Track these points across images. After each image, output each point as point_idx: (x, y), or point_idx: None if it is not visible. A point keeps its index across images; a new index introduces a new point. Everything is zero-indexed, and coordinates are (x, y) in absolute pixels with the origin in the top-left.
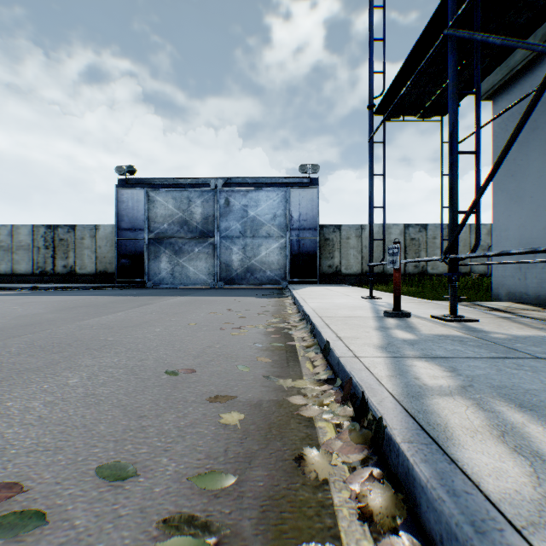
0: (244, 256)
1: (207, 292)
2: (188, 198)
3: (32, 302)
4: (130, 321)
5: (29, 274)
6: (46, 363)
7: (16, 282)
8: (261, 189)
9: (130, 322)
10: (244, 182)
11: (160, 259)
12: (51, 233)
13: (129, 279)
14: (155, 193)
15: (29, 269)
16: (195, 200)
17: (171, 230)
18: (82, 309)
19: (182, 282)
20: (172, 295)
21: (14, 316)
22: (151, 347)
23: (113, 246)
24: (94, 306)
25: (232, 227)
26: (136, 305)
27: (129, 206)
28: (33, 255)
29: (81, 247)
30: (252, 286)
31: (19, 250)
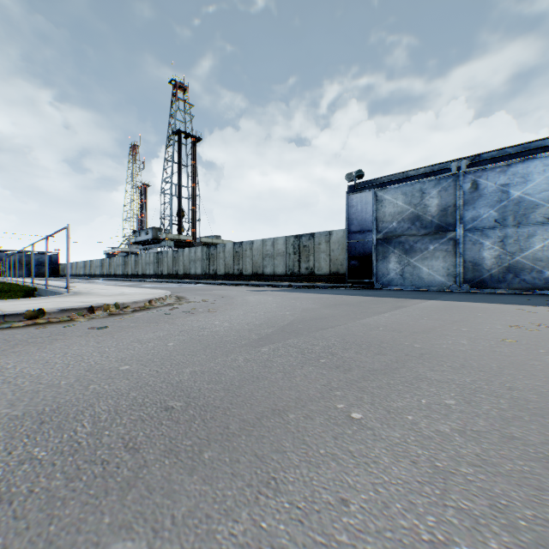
0: (501, 251)
1: (455, 296)
2: (421, 190)
3: (298, 297)
4: (410, 325)
5: (283, 275)
6: (382, 365)
7: (275, 281)
8: (532, 158)
9: (411, 327)
10: (500, 154)
11: (388, 260)
12: (297, 241)
13: (357, 280)
14: (383, 192)
15: (283, 271)
16: (429, 191)
17: (400, 228)
18: (343, 307)
19: (412, 284)
20: (415, 298)
21: (299, 308)
22: (493, 369)
23: (344, 249)
24: (350, 305)
25: (481, 216)
26: (390, 307)
27: (357, 209)
28: (285, 260)
29: (318, 252)
30: (514, 291)
31: (277, 256)
